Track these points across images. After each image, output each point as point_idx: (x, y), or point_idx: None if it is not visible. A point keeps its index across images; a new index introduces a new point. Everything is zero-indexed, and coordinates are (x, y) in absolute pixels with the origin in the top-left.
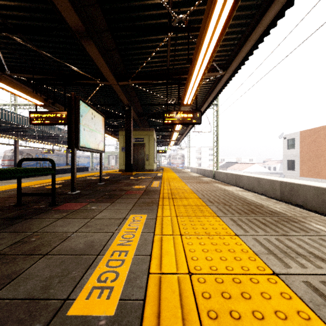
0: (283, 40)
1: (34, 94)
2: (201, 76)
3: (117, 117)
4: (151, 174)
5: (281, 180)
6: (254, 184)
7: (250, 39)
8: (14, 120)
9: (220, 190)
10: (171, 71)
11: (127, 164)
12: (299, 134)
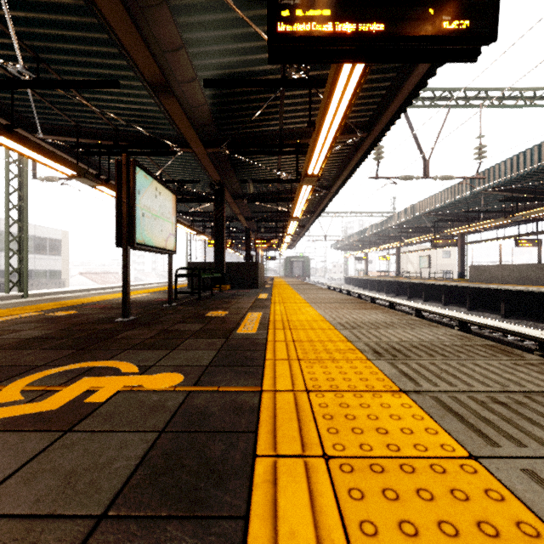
0: None
1: None
2: None
3: None
4: None
5: None
6: None
7: None
8: None
9: None
10: None
11: None
12: None
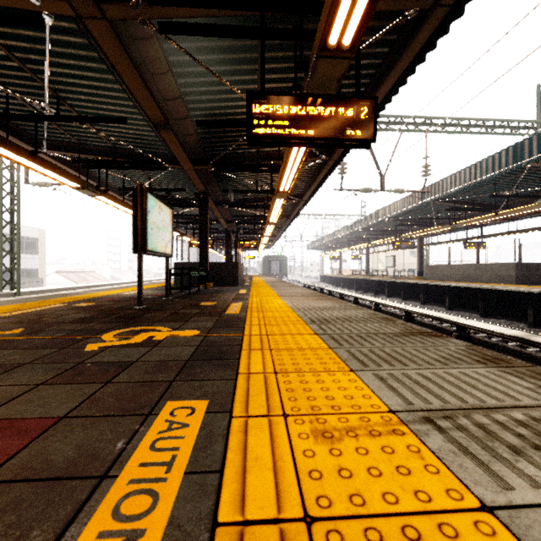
0: None
1: None
2: None
3: None
4: None
5: None
6: None
7: None
8: None
9: None
10: None
11: None
12: None
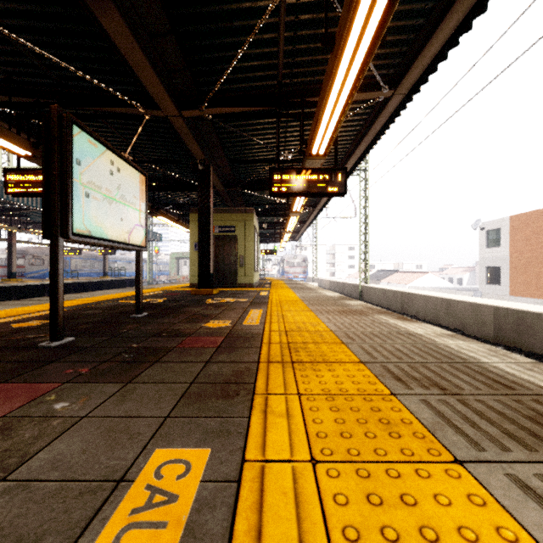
0: (525, 11)
1: (7, 132)
2: (352, 83)
3: (187, 187)
4: (248, 293)
5: (495, 304)
6: (439, 311)
7: (456, 6)
8: (2, 194)
9: (400, 333)
10: (286, 89)
11: (203, 274)
12: (509, 221)
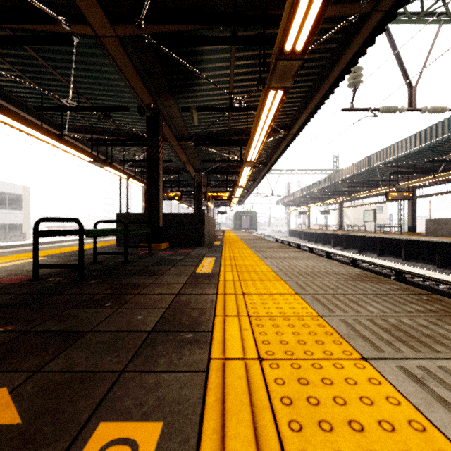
0: None
1: None
2: None
3: None
4: None
5: None
6: None
7: None
8: None
9: None
10: None
11: None
12: None
